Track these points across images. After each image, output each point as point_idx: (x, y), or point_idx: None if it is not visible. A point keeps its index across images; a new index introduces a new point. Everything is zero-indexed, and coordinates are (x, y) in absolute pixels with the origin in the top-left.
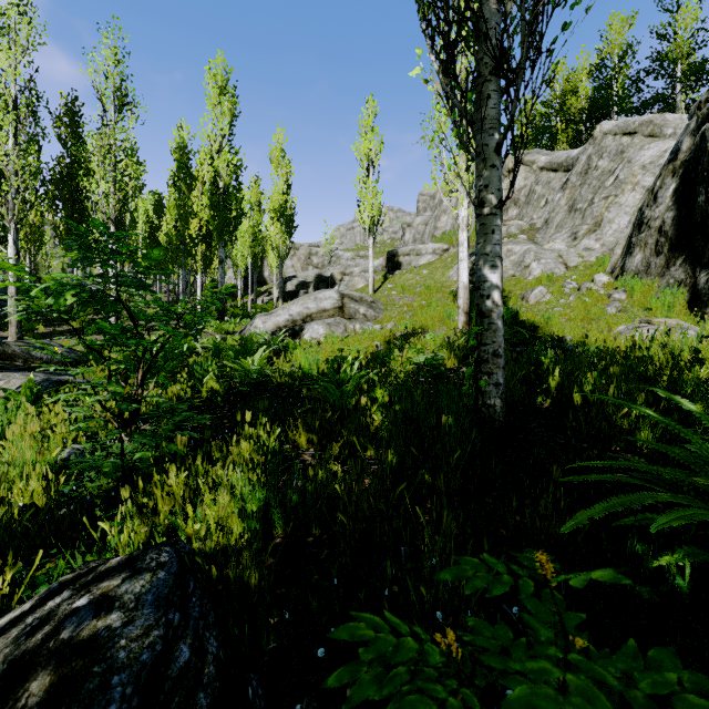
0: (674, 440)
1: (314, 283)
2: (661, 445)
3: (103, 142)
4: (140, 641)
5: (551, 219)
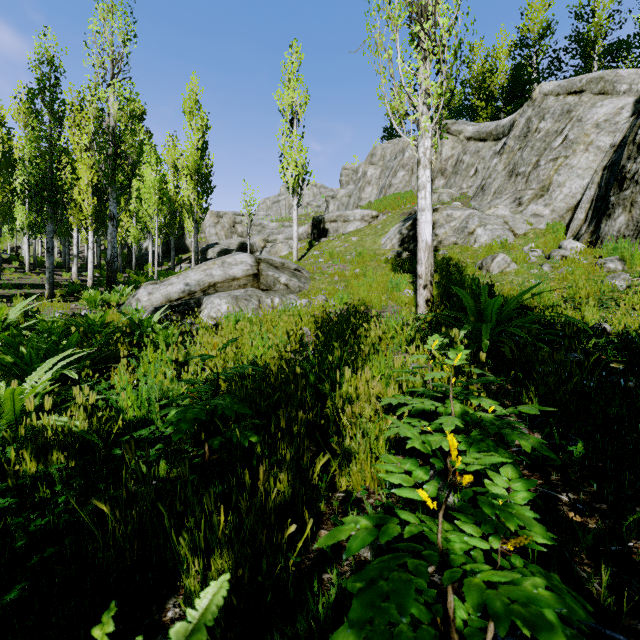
0: None
1: (235, 250)
2: None
3: None
4: None
5: (487, 185)
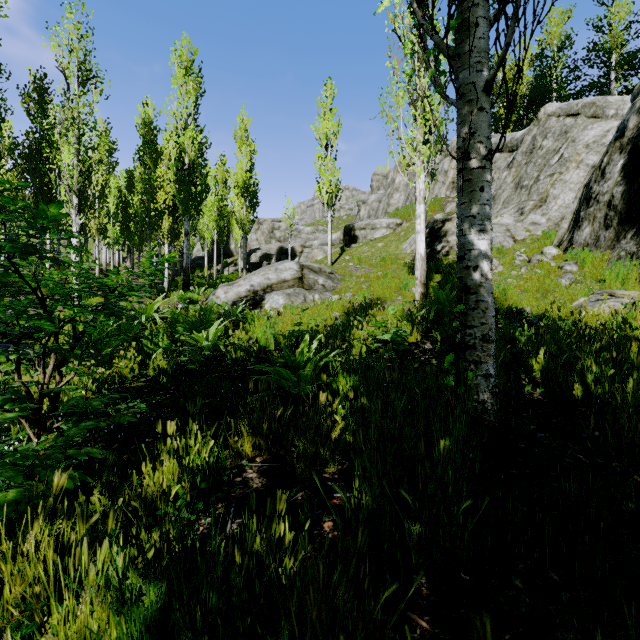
0: None
1: (276, 255)
2: None
3: (66, 115)
4: None
5: (498, 196)
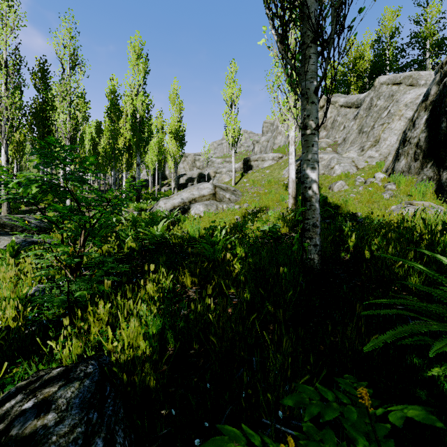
0: (433, 283)
1: (197, 178)
2: (427, 288)
3: (62, 88)
4: (66, 437)
5: (347, 138)
